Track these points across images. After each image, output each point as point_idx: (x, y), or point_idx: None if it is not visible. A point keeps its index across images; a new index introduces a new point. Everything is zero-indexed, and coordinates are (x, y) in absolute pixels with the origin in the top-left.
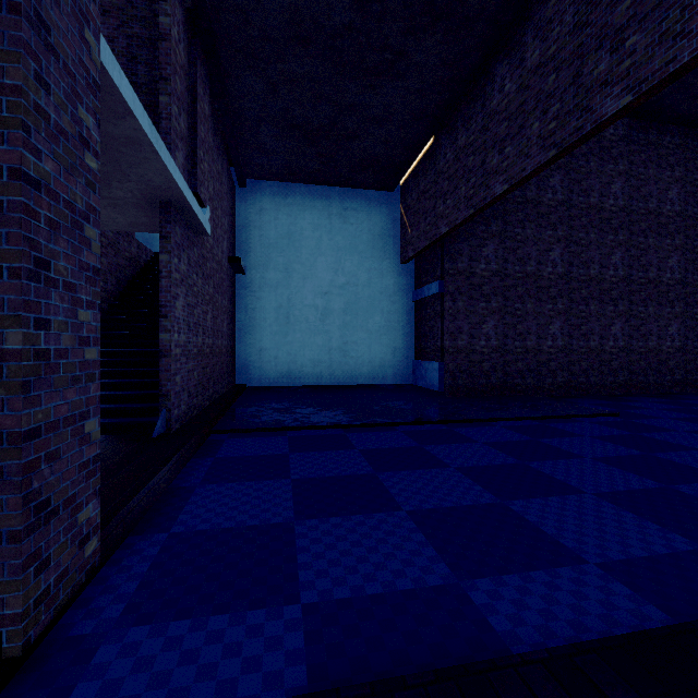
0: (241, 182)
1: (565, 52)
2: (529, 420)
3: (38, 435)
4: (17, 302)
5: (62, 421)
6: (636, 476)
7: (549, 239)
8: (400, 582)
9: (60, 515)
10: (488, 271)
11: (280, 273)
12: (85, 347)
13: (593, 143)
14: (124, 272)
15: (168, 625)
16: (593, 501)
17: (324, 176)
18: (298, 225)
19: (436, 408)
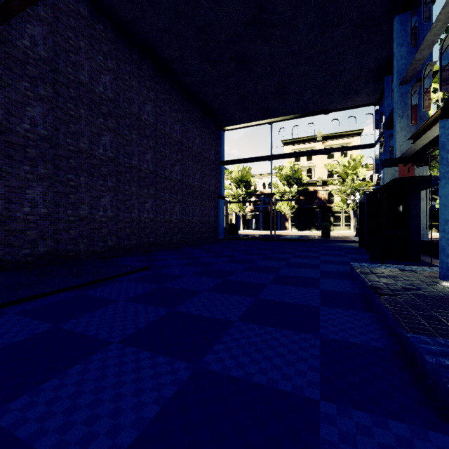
0: None
1: None
2: (66, 291)
3: None
4: None
5: None
6: (167, 359)
7: (101, 125)
8: None
9: None
10: (34, 133)
11: None
12: None
13: (134, 68)
14: None
15: None
16: None
17: None
18: None
19: None
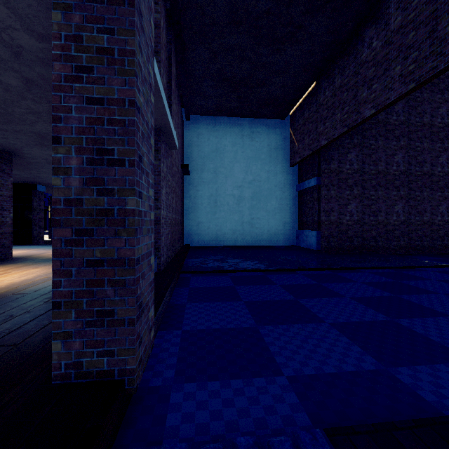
0: (187, 117)
1: (422, 16)
2: (387, 269)
3: (139, 262)
4: (133, 181)
5: (145, 255)
6: None
7: (394, 147)
8: (345, 366)
9: (144, 312)
10: (351, 169)
11: (211, 174)
12: (150, 211)
13: None
14: None
15: (206, 383)
16: None
17: (240, 111)
18: (222, 143)
19: (319, 260)
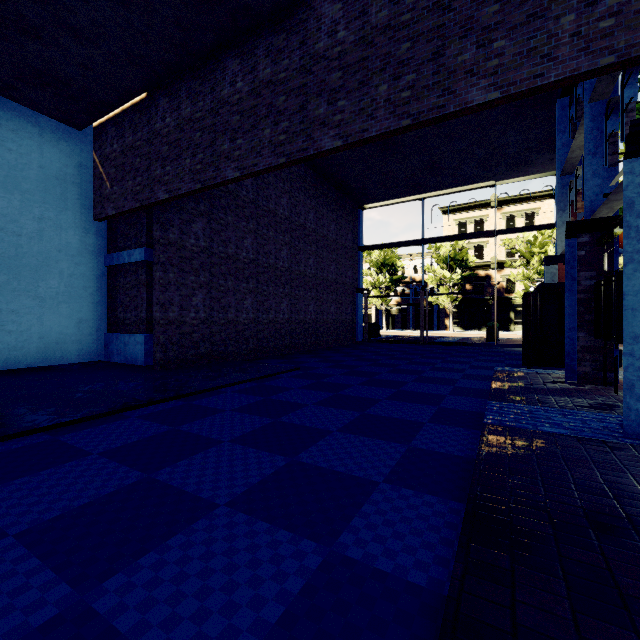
0: None
1: (293, 84)
2: (248, 382)
3: None
4: None
5: None
6: (345, 410)
7: (244, 229)
8: (291, 585)
9: None
10: (197, 246)
11: None
12: None
13: None
14: None
15: None
16: (342, 436)
17: None
18: None
19: (158, 384)
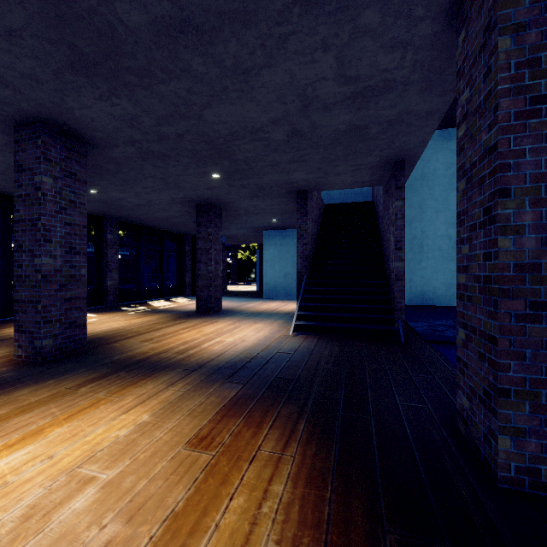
0: None
1: None
2: None
3: None
4: None
5: None
6: None
7: None
8: None
9: None
10: None
11: (414, 209)
12: None
13: None
14: (318, 219)
15: None
16: None
17: None
18: (431, 166)
19: None
